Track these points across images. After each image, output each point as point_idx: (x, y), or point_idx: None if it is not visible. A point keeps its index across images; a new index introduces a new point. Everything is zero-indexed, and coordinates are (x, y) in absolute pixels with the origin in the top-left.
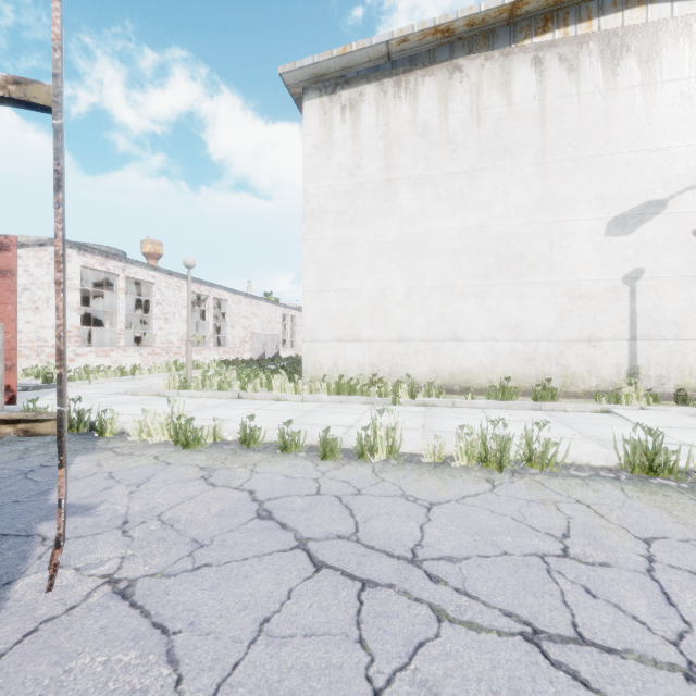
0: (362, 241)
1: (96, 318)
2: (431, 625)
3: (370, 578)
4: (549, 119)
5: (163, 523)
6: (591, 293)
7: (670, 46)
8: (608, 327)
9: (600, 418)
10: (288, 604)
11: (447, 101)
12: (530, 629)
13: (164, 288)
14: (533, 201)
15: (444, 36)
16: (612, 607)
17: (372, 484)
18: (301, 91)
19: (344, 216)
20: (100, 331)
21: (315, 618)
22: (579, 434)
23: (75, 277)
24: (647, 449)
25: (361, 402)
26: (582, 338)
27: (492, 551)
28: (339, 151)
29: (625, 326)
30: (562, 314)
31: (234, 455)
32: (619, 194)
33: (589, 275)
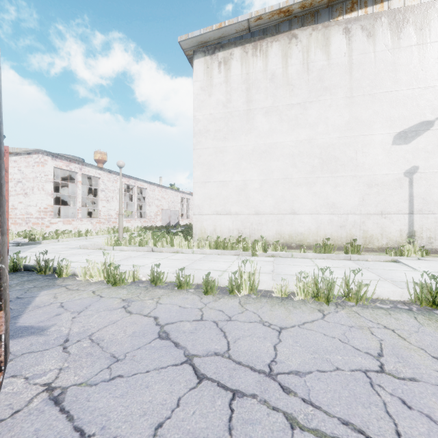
0: (232, 150)
1: (64, 200)
2: (286, 432)
3: (238, 388)
4: (355, 68)
5: (92, 342)
6: (382, 182)
7: (436, 18)
8: (394, 205)
9: (391, 265)
10: (177, 411)
11: (287, 58)
12: (363, 437)
13: (106, 181)
14: (344, 122)
15: (285, 15)
16: (425, 417)
17: (239, 313)
18: (192, 53)
19: (220, 134)
20: (67, 208)
21: (197, 424)
22: (378, 277)
23: (50, 174)
24: (431, 289)
25: (231, 254)
26: (377, 212)
27: (327, 367)
28: (217, 91)
29: (406, 204)
30: (363, 197)
31: (146, 290)
32: (401, 117)
33: (382, 171)
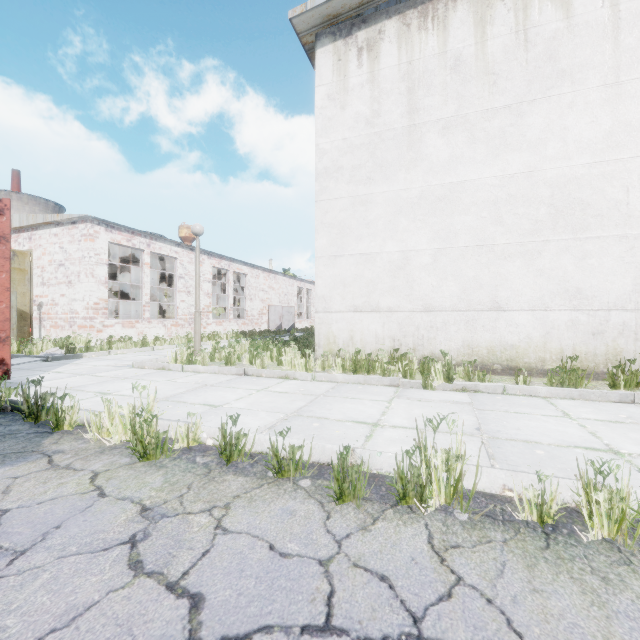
0: (381, 198)
1: (133, 292)
2: None
3: None
4: (624, 27)
5: None
6: None
7: None
8: None
9: None
10: None
11: (485, 25)
12: None
13: (187, 263)
14: (601, 134)
15: None
16: None
17: (440, 596)
18: (313, 40)
19: (360, 172)
20: (137, 304)
21: None
22: None
23: (103, 253)
24: None
25: (383, 384)
26: None
27: None
28: (355, 99)
29: None
30: None
31: (204, 478)
32: None
33: None
